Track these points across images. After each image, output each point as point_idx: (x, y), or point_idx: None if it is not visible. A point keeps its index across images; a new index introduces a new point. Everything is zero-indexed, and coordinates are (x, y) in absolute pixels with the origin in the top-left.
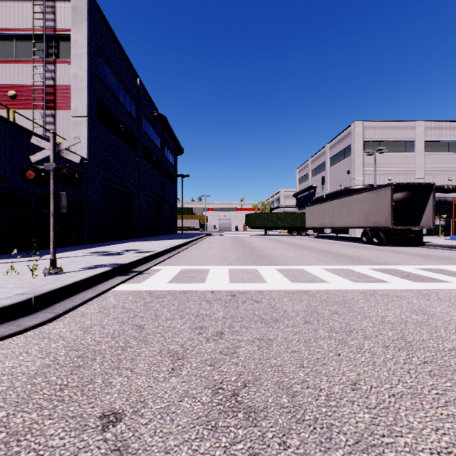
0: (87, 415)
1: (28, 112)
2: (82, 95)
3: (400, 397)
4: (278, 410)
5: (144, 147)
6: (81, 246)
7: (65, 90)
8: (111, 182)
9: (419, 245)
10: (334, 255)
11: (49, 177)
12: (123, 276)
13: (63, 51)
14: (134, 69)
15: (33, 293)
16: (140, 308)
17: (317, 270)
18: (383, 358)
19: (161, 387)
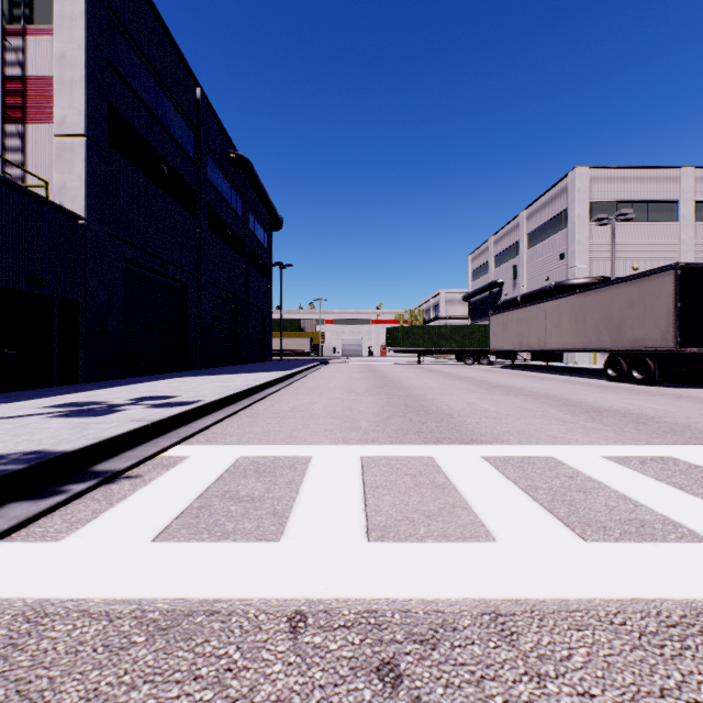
0: None
1: None
2: (74, 93)
3: None
4: None
5: (210, 210)
6: (63, 388)
7: (44, 85)
8: (143, 267)
9: None
10: (585, 409)
11: None
12: (34, 499)
13: (40, 12)
14: (189, 68)
15: None
16: None
17: (599, 464)
18: None
19: None
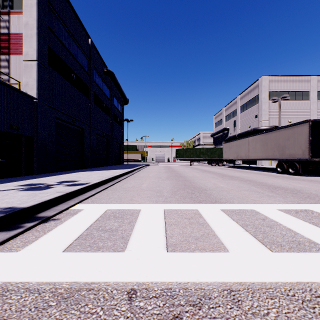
0: None
1: None
2: (32, 41)
3: None
4: None
5: (95, 95)
6: (26, 177)
7: (18, 37)
8: (64, 121)
9: None
10: (268, 187)
11: None
12: (7, 231)
13: (16, 3)
14: (85, 30)
15: None
16: None
17: (276, 213)
18: None
19: None
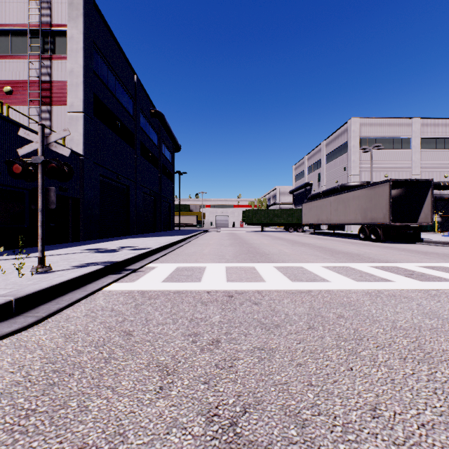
0: None
1: (23, 108)
2: (78, 90)
3: (431, 428)
4: (286, 446)
5: (141, 143)
6: (77, 243)
7: (61, 85)
8: (108, 178)
9: (417, 242)
10: (332, 252)
11: (37, 171)
12: (116, 274)
13: (59, 47)
14: (131, 66)
15: (14, 295)
16: (130, 310)
17: (317, 268)
18: (402, 374)
19: (145, 414)
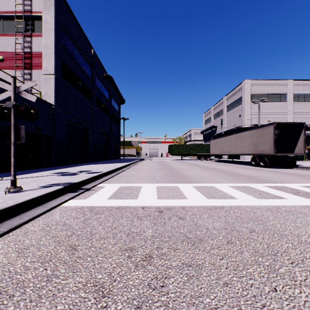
0: None
1: (11, 72)
2: (50, 59)
3: None
4: None
5: (96, 98)
6: (49, 168)
7: (39, 55)
8: (72, 122)
9: (293, 167)
10: (234, 175)
11: (11, 113)
12: (73, 192)
13: (37, 27)
14: (89, 42)
15: None
16: (79, 225)
17: (225, 187)
18: None
19: None
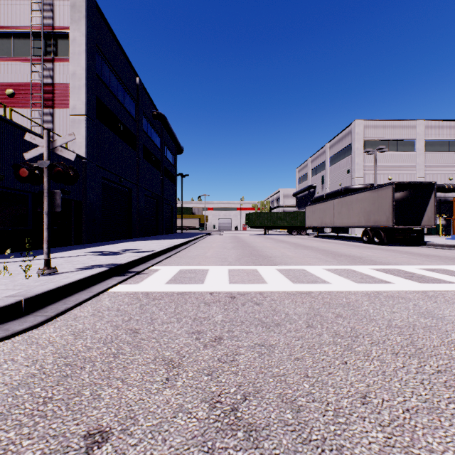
0: (71, 434)
1: (26, 111)
2: (80, 93)
3: (415, 412)
4: (282, 427)
5: (143, 146)
6: (79, 246)
7: (64, 88)
8: (110, 181)
9: (420, 245)
10: (335, 255)
11: (43, 174)
12: (120, 276)
13: (61, 49)
14: (133, 68)
15: (23, 295)
16: (136, 310)
17: (318, 270)
18: (393, 367)
19: (153, 401)
